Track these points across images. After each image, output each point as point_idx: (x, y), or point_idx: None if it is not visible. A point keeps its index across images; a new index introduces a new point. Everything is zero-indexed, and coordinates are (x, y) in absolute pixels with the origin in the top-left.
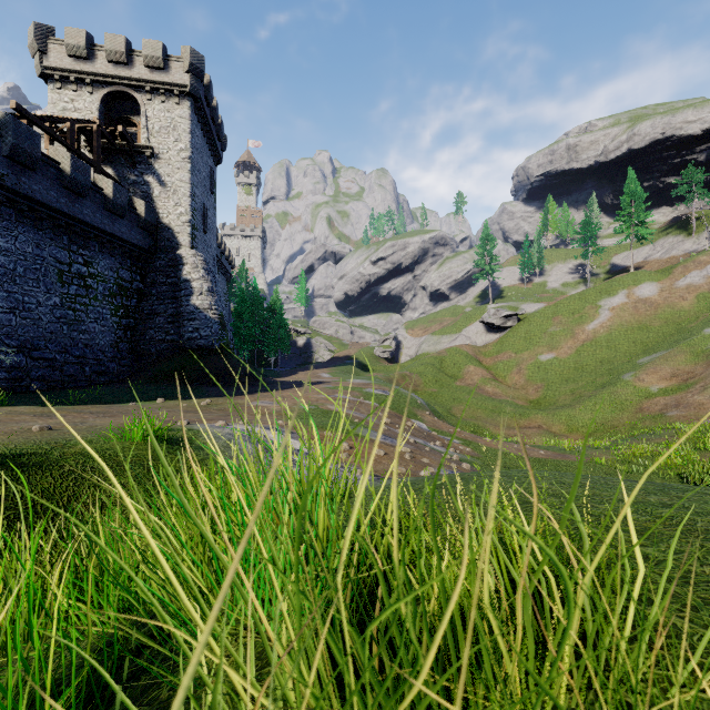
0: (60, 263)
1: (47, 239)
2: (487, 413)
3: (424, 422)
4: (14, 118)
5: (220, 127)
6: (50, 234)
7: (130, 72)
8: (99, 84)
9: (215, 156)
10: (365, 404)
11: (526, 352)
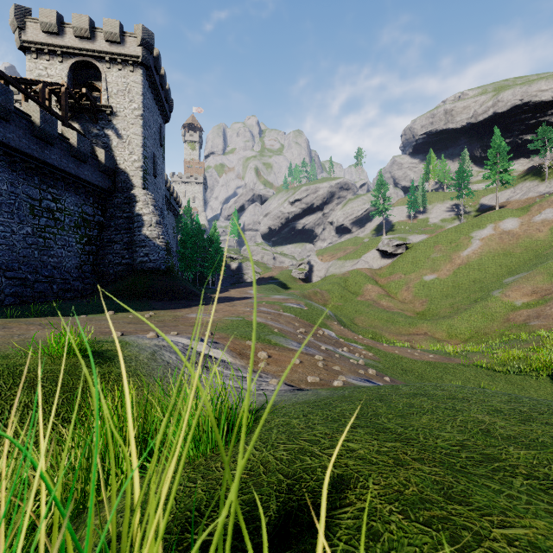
0: (32, 199)
1: (20, 178)
2: (383, 322)
3: (332, 330)
4: None
5: (167, 92)
6: (23, 175)
7: (93, 45)
8: (68, 55)
9: (164, 116)
10: (284, 316)
11: (413, 273)
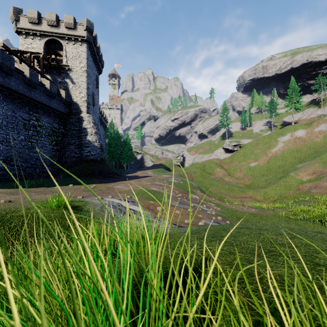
0: (24, 120)
1: (18, 108)
2: (226, 190)
3: (197, 195)
4: (2, 50)
5: (100, 56)
6: (19, 106)
7: (58, 30)
8: (43, 36)
9: (98, 70)
10: (169, 187)
11: (243, 162)
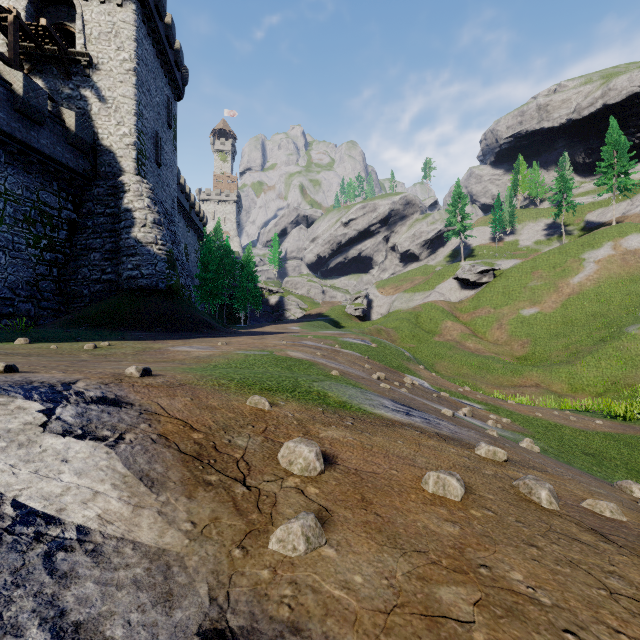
0: None
1: None
2: (474, 370)
3: (422, 378)
4: None
5: (178, 53)
6: None
7: None
8: None
9: (175, 89)
10: (343, 353)
11: (506, 307)
